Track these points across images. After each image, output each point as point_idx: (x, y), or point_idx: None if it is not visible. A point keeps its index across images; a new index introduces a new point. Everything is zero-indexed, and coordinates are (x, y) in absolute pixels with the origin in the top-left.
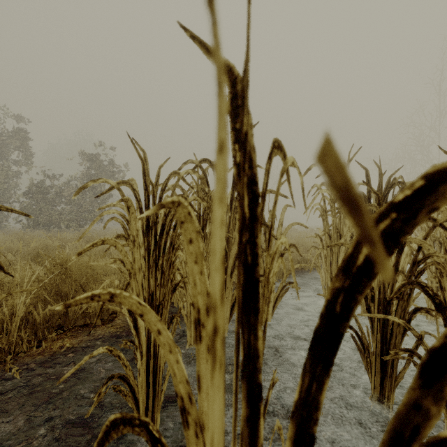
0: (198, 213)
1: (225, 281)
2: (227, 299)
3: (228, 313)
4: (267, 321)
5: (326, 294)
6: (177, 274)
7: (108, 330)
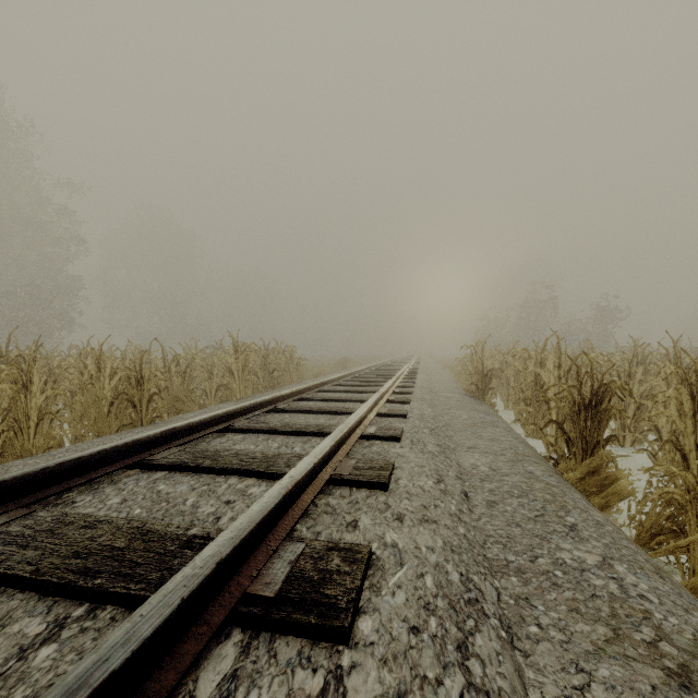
0: None
1: None
2: None
3: None
4: None
5: None
6: None
7: None
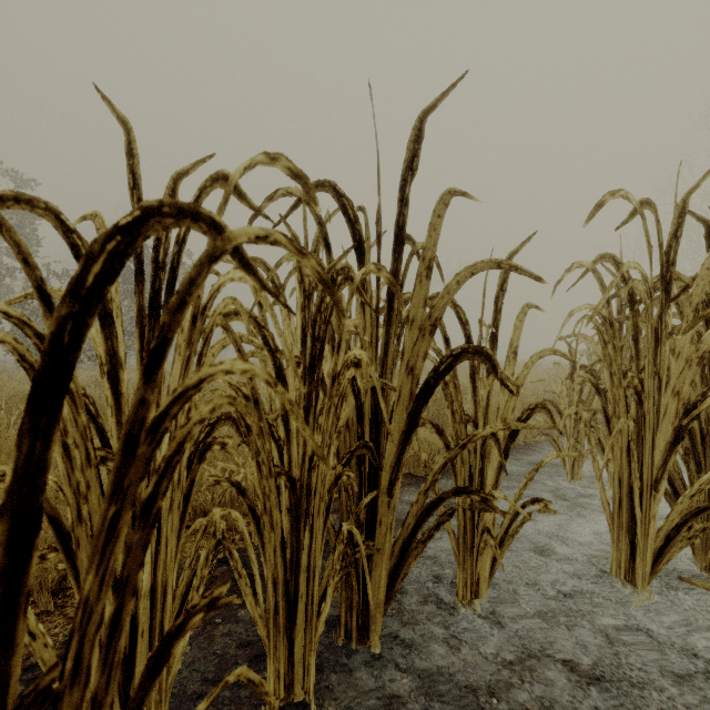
0: (279, 301)
1: (373, 506)
2: (379, 553)
3: (381, 592)
4: (478, 597)
5: (615, 523)
6: (220, 517)
7: (65, 633)
